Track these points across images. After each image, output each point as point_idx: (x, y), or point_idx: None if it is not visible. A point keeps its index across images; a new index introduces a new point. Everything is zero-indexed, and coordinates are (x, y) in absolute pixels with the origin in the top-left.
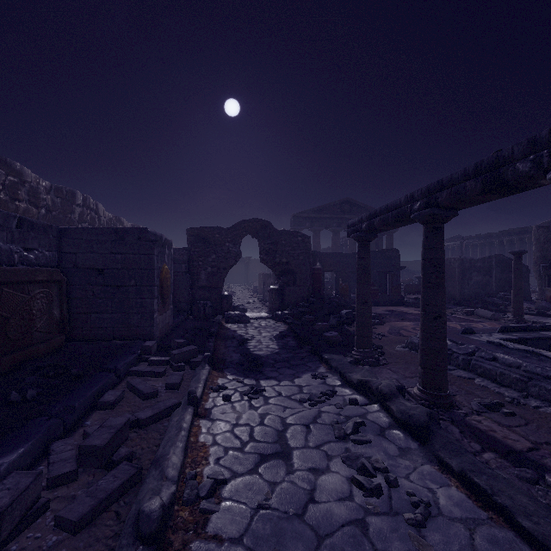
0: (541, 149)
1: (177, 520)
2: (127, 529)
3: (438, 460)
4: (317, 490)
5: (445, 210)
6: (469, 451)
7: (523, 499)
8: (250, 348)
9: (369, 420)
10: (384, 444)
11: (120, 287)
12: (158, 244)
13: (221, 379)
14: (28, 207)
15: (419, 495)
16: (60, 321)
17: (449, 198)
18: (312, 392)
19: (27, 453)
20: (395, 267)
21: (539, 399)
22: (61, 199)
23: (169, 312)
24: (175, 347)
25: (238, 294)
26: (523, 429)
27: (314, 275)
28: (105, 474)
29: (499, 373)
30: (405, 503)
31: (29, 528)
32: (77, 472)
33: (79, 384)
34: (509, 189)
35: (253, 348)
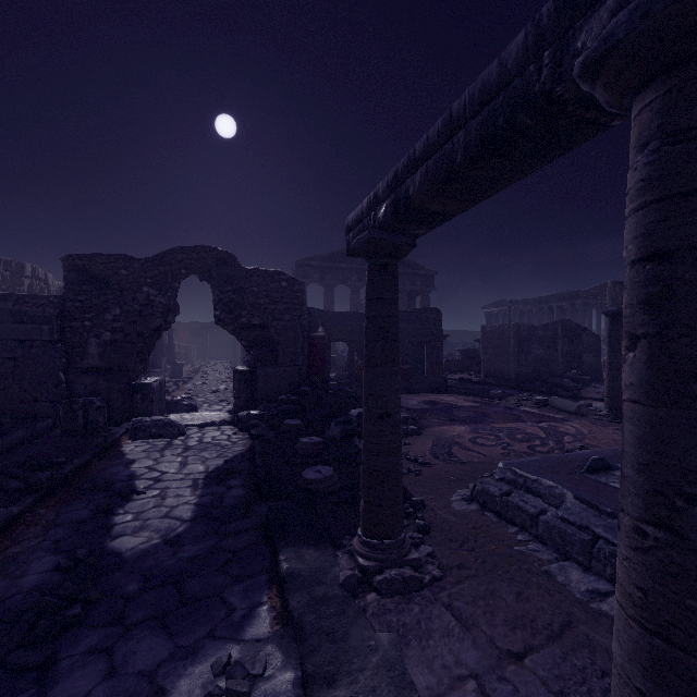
0: None
1: None
2: None
3: None
4: None
5: None
6: None
7: None
8: (118, 522)
9: None
10: None
11: None
12: None
13: None
14: None
15: None
16: None
17: None
18: None
19: None
20: (436, 335)
21: None
22: None
23: None
24: None
25: (210, 377)
26: None
27: (314, 348)
28: None
29: None
30: None
31: None
32: None
33: None
34: None
35: (127, 521)
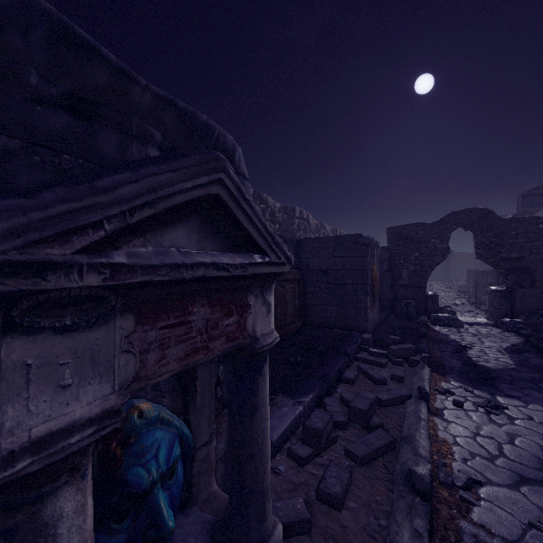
0: None
1: (438, 494)
2: (399, 480)
3: None
4: None
5: None
6: None
7: None
8: (471, 357)
9: None
10: None
11: (339, 285)
12: (370, 247)
13: (444, 383)
14: (270, 225)
15: None
16: (299, 309)
17: None
18: None
19: (312, 399)
20: None
21: None
22: (287, 215)
23: (376, 309)
24: (390, 342)
25: (439, 294)
26: None
27: None
28: (365, 433)
29: None
30: None
31: (329, 448)
32: (347, 423)
33: (326, 359)
34: None
35: (476, 357)
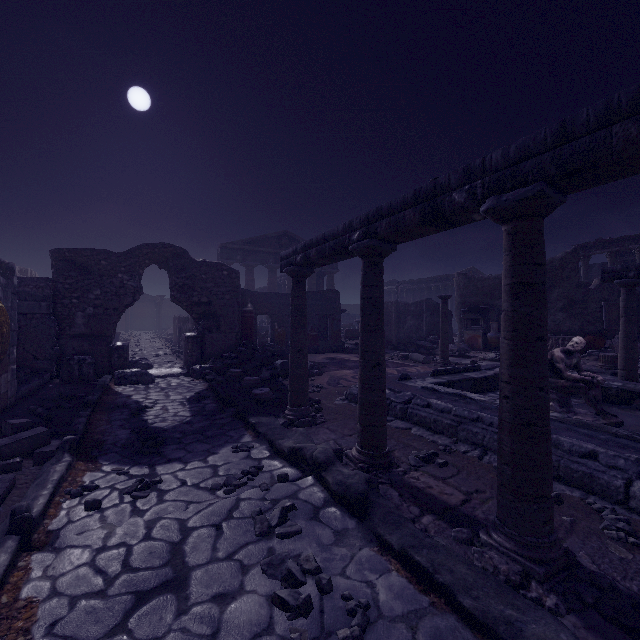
0: (476, 179)
1: None
2: None
3: (378, 538)
4: (221, 631)
5: (384, 243)
6: (409, 518)
7: (463, 569)
8: (148, 419)
9: (301, 500)
10: (317, 531)
11: None
12: None
13: (91, 473)
14: None
15: (357, 595)
16: None
17: (389, 228)
18: (231, 472)
19: None
20: (336, 310)
21: (467, 444)
22: None
23: (7, 376)
24: (7, 432)
25: (144, 345)
26: (455, 479)
27: (245, 319)
28: None
29: (433, 420)
30: (341, 613)
31: None
32: None
33: None
34: (445, 222)
35: (153, 418)
